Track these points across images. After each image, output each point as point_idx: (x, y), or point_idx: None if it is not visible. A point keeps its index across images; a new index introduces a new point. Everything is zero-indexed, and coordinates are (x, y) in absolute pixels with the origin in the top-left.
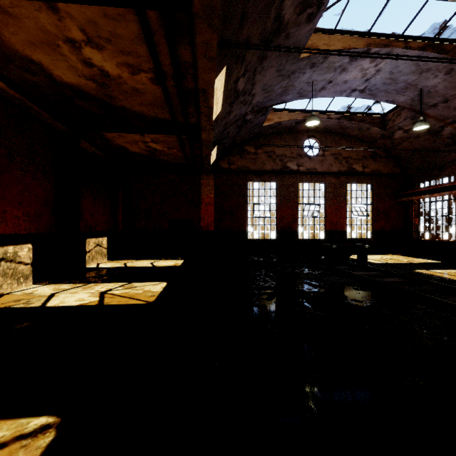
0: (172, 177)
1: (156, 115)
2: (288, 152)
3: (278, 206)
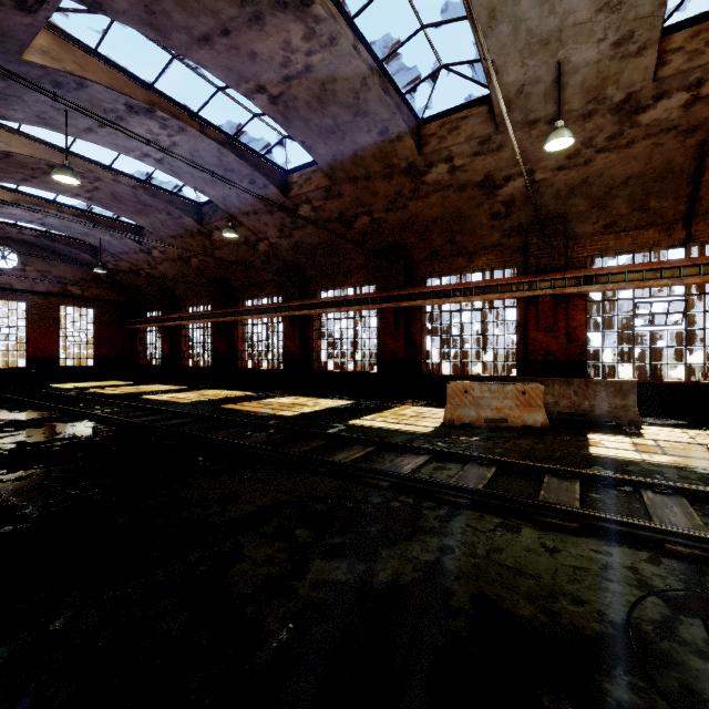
0: None
1: None
2: None
3: None
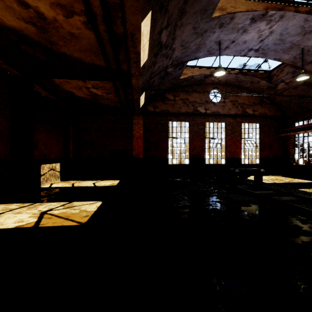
0: (111, 118)
1: (93, 62)
2: (198, 99)
3: (190, 139)
